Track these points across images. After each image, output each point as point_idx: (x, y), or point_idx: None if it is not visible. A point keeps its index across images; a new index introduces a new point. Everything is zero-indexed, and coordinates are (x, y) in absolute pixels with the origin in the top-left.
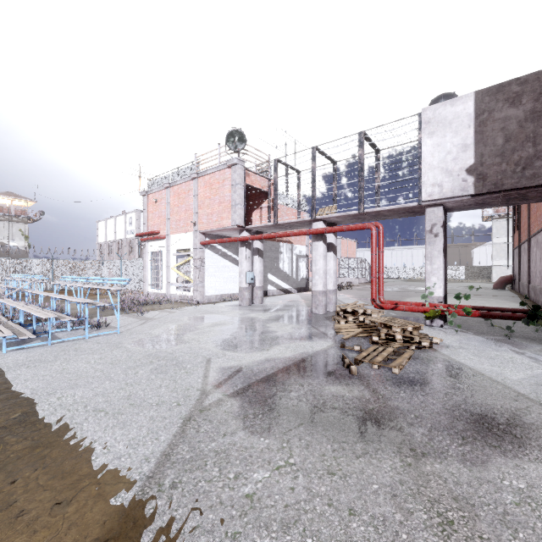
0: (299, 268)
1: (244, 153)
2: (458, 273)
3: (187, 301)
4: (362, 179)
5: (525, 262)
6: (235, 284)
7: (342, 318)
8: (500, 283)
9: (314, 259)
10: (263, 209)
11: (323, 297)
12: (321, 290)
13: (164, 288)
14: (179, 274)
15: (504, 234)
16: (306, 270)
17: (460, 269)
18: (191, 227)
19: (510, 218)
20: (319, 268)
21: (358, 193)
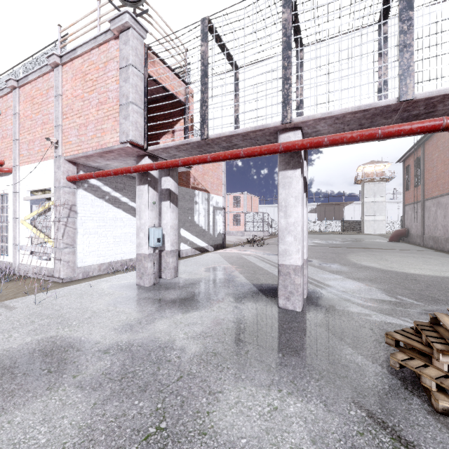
0: (216, 222)
1: (144, 18)
2: (336, 226)
3: (44, 278)
4: (411, 25)
5: (441, 216)
6: (134, 245)
7: (445, 371)
8: (396, 236)
9: (284, 204)
10: (177, 133)
11: (301, 278)
12: (299, 265)
13: (10, 253)
14: (33, 232)
15: (372, 194)
16: (223, 224)
17: (337, 223)
18: (52, 151)
19: (376, 181)
20: (295, 220)
21: (400, 58)
